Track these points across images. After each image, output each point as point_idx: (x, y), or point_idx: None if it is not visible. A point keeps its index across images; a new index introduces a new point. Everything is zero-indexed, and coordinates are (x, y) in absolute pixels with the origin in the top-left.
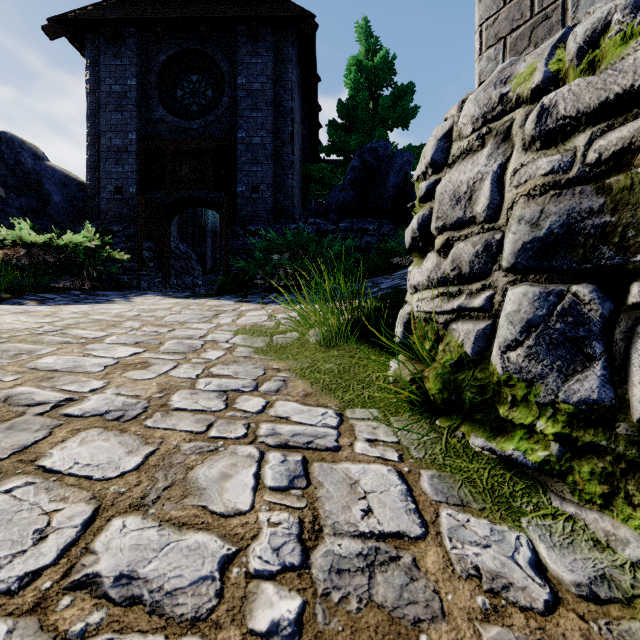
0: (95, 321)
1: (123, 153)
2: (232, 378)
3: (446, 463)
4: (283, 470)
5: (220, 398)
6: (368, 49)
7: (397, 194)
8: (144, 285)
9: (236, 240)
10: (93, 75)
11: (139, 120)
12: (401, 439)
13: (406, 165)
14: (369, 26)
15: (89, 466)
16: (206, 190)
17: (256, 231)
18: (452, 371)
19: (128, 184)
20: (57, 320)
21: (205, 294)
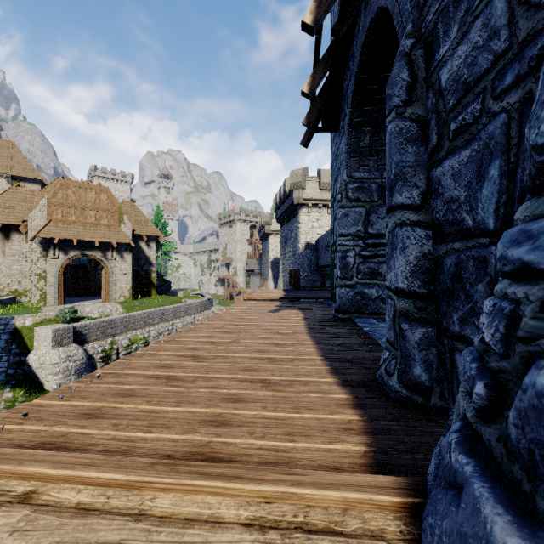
0: None
1: None
2: None
3: None
4: None
5: None
6: None
7: None
8: None
9: None
10: None
11: None
12: None
13: None
14: None
15: None
16: None
17: None
18: None
19: None
20: None
21: None
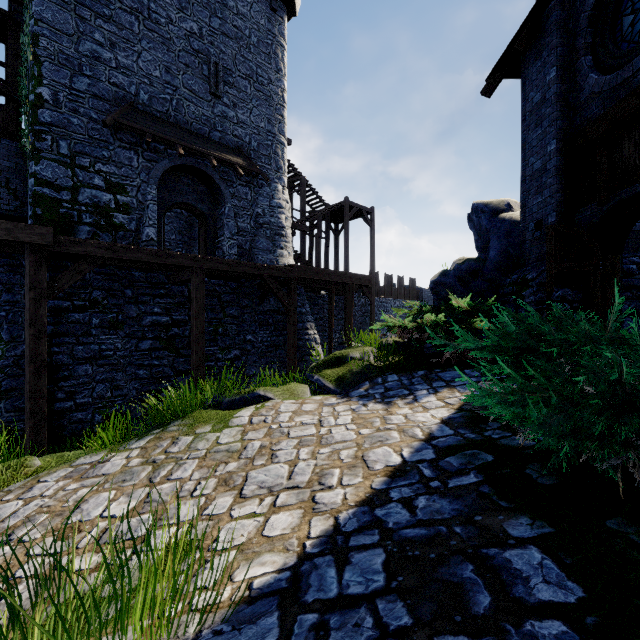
0: (235, 451)
1: (542, 176)
2: None
3: None
4: None
5: None
6: None
7: None
8: None
9: None
10: (524, 99)
11: (563, 118)
12: None
13: None
14: None
15: None
16: None
17: None
18: None
19: (546, 214)
20: (230, 441)
21: None
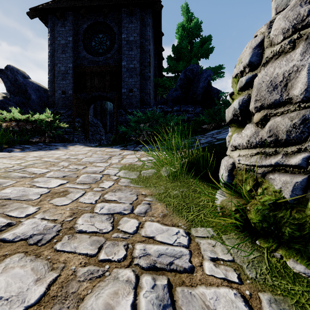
0: (44, 162)
1: (65, 74)
2: (117, 203)
3: (275, 284)
4: (154, 298)
5: (109, 220)
6: (187, 19)
7: (204, 92)
8: (76, 139)
9: (121, 116)
10: (51, 36)
11: (73, 57)
12: (234, 257)
13: (208, 77)
14: (188, 7)
15: (0, 300)
16: (106, 92)
17: (131, 112)
18: (270, 209)
19: (68, 89)
20: (23, 162)
21: (105, 144)
